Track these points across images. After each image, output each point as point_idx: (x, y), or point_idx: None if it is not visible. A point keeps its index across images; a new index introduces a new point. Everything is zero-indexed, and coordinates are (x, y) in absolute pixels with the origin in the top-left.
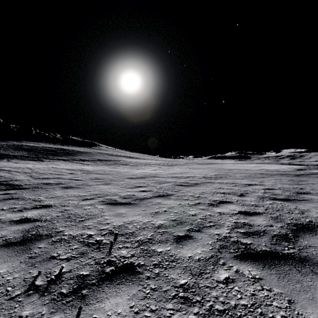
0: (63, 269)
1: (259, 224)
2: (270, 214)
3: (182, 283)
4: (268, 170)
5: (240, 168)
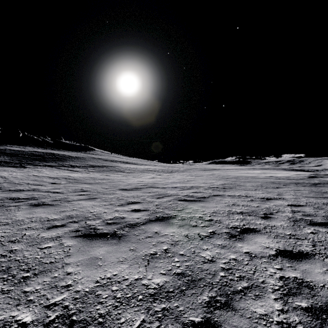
0: None
1: (323, 284)
2: (326, 257)
3: None
4: (277, 178)
5: (246, 175)
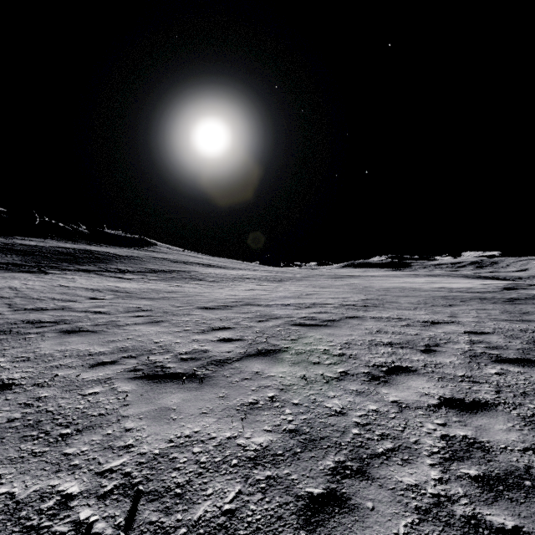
0: None
1: (504, 445)
2: (515, 408)
3: None
4: (452, 290)
5: (402, 285)
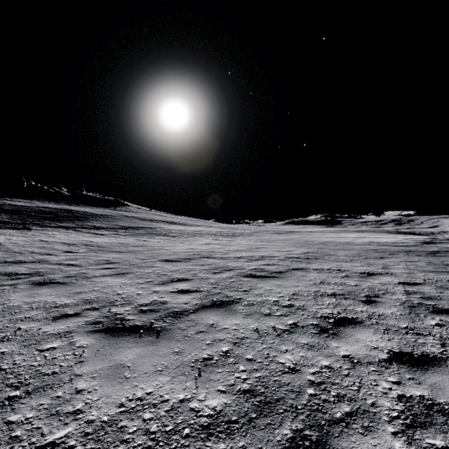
0: None
1: None
2: None
3: None
4: (380, 244)
5: (336, 240)
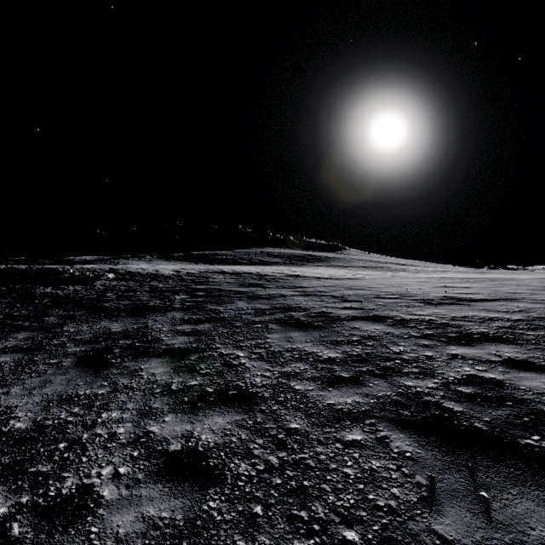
0: (427, 289)
1: None
2: None
3: (488, 291)
4: None
5: None
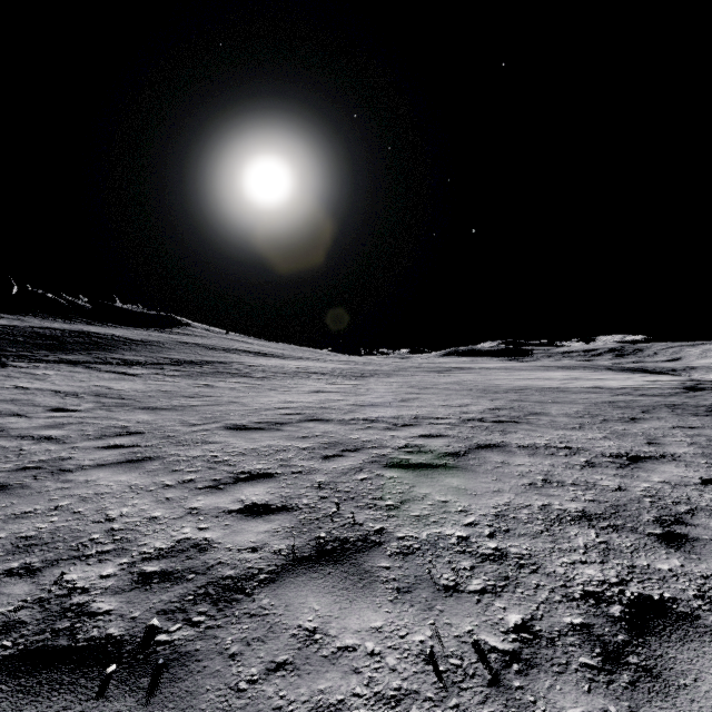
0: None
1: None
2: None
3: None
4: (615, 392)
5: (537, 383)
